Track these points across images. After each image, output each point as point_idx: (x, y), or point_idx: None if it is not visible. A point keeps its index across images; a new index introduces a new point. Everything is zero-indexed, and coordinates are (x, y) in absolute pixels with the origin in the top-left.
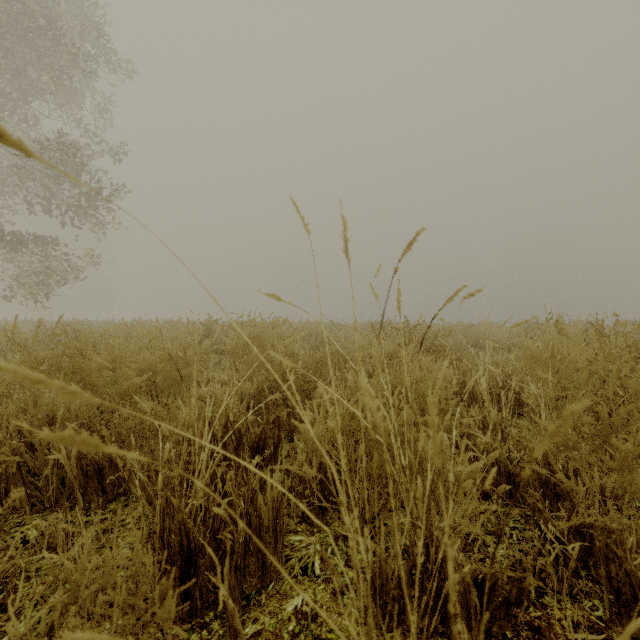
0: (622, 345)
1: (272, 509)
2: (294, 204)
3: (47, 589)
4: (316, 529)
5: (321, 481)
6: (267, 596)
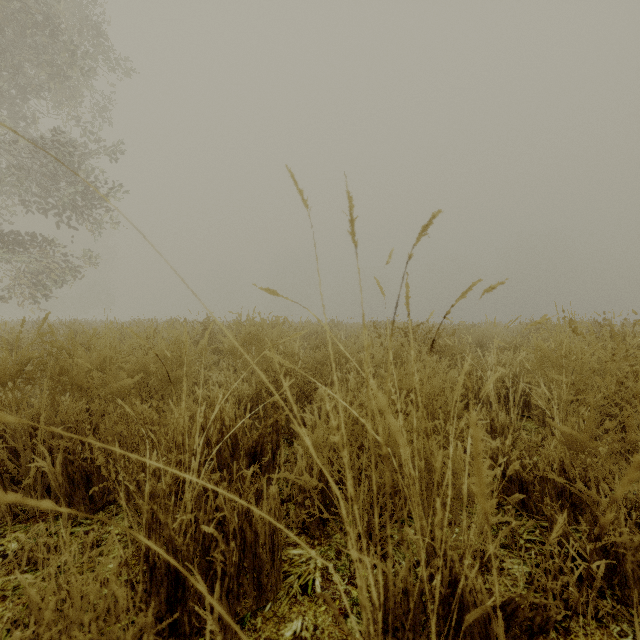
0: (635, 345)
1: (269, 524)
2: (291, 175)
3: (21, 612)
4: (317, 541)
5: (322, 489)
6: (263, 619)
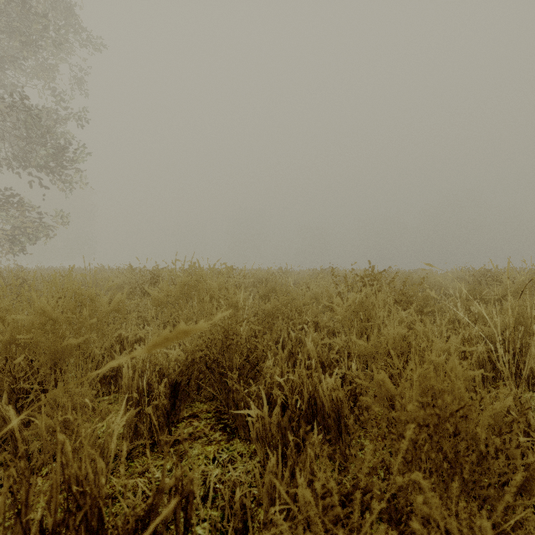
0: None
1: None
2: None
3: None
4: None
5: None
6: None
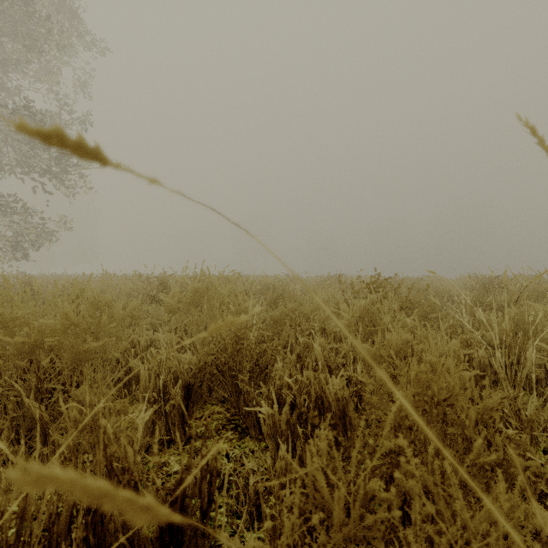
0: None
1: None
2: None
3: None
4: None
5: None
6: None
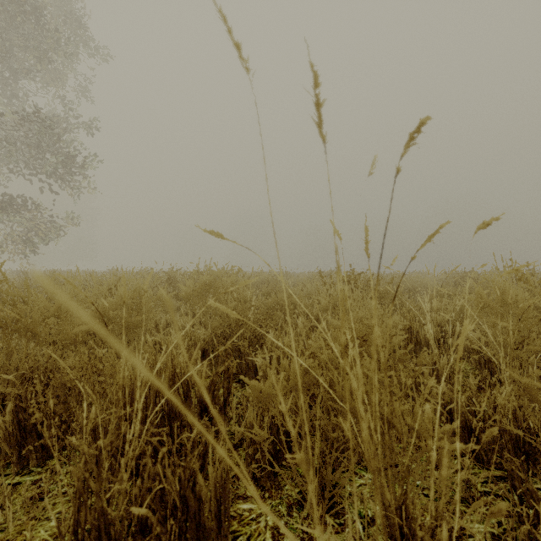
0: None
1: (214, 489)
2: (223, 19)
3: None
4: (267, 494)
5: (273, 437)
6: None
